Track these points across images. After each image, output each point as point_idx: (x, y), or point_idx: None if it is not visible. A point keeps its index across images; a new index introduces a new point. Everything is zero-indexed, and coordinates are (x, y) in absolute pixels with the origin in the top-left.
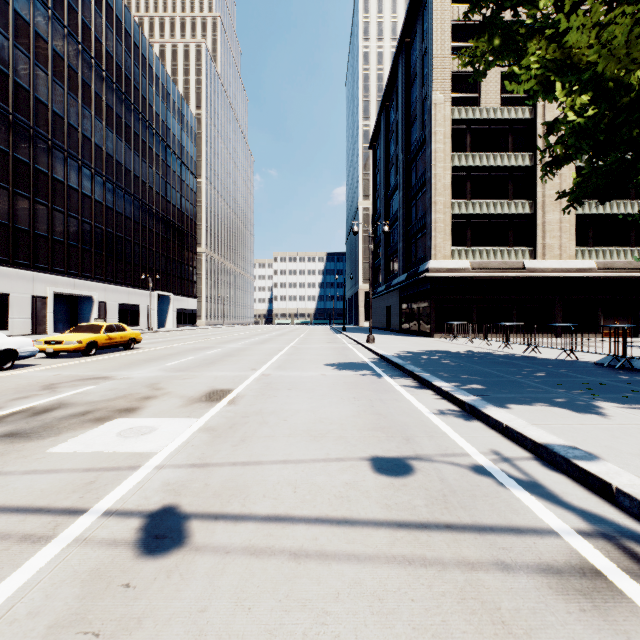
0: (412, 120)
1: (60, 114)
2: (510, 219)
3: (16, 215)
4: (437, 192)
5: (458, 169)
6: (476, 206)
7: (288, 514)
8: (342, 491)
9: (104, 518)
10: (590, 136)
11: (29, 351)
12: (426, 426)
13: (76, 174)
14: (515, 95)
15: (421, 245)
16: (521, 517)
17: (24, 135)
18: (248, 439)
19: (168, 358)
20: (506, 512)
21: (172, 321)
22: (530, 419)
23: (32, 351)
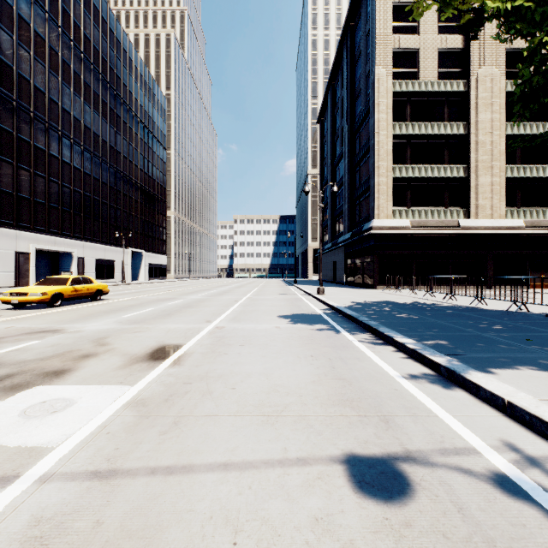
0: (356, 95)
1: (42, 89)
2: (446, 182)
3: (0, 179)
4: (380, 157)
5: (399, 137)
6: (415, 170)
7: None
8: (311, 542)
9: None
10: None
11: None
12: (403, 398)
13: (56, 143)
14: (450, 70)
15: (365, 206)
16: None
17: (8, 107)
18: (183, 421)
19: (129, 309)
20: None
21: (144, 275)
22: (533, 391)
23: None
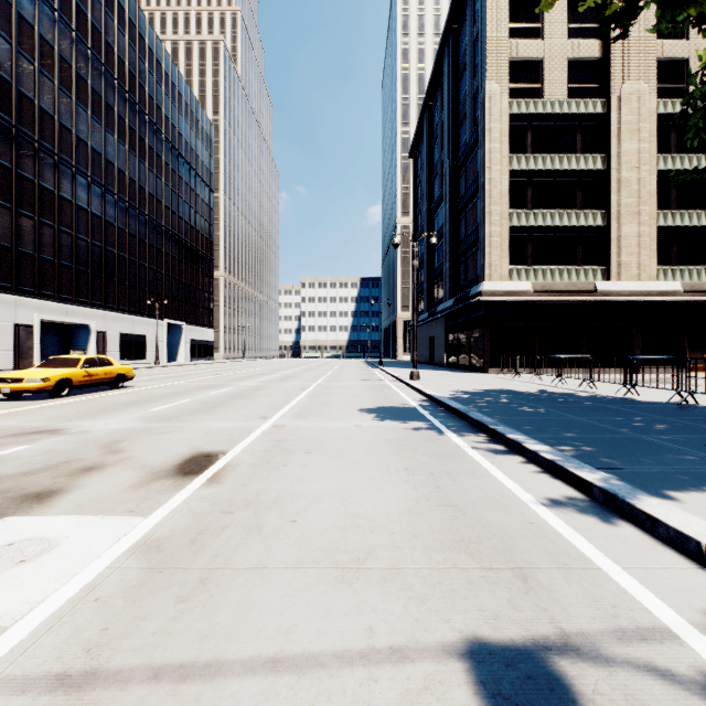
0: (461, 119)
1: (49, 112)
2: (579, 233)
3: None
4: (492, 200)
5: (517, 173)
6: (538, 217)
7: None
8: None
9: None
10: None
11: None
12: (544, 537)
13: (69, 183)
14: (584, 85)
15: (472, 264)
16: None
17: (5, 135)
18: (214, 577)
19: (159, 400)
20: None
21: (184, 354)
22: None
23: None
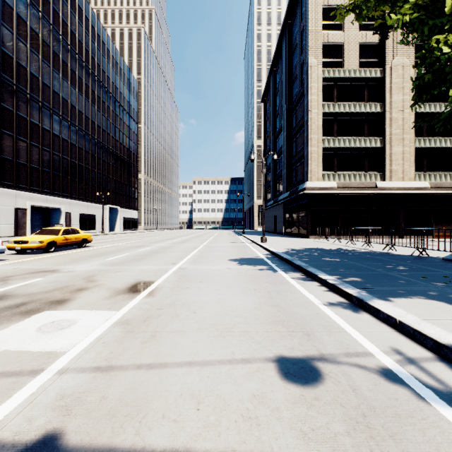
0: (293, 80)
1: (36, 75)
2: (366, 151)
3: (3, 148)
4: (312, 131)
5: (327, 114)
6: (341, 141)
7: (187, 449)
8: (250, 408)
9: None
10: None
11: None
12: (322, 319)
13: (48, 119)
14: (369, 60)
15: (300, 171)
16: None
17: (9, 90)
18: (158, 334)
19: (109, 254)
20: (445, 446)
21: (119, 226)
22: (419, 314)
23: (1, 249)
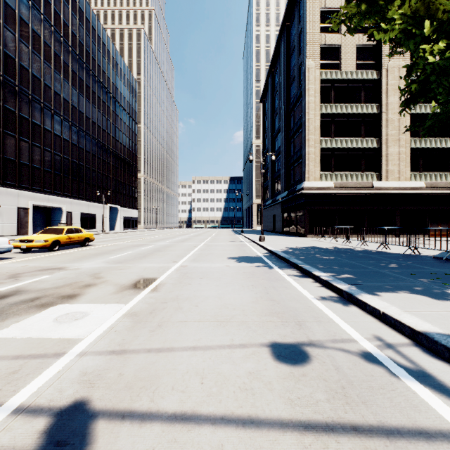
0: (291, 81)
1: (38, 76)
2: (362, 152)
3: (5, 149)
4: (310, 132)
5: (325, 115)
6: (338, 142)
7: (194, 412)
8: (246, 382)
9: (12, 417)
10: (449, 70)
11: (5, 248)
12: (313, 311)
13: (50, 120)
14: (366, 62)
15: (298, 171)
16: (424, 416)
17: (11, 91)
18: (164, 324)
19: (112, 253)
20: (407, 409)
21: (119, 225)
22: (401, 306)
23: (8, 248)
